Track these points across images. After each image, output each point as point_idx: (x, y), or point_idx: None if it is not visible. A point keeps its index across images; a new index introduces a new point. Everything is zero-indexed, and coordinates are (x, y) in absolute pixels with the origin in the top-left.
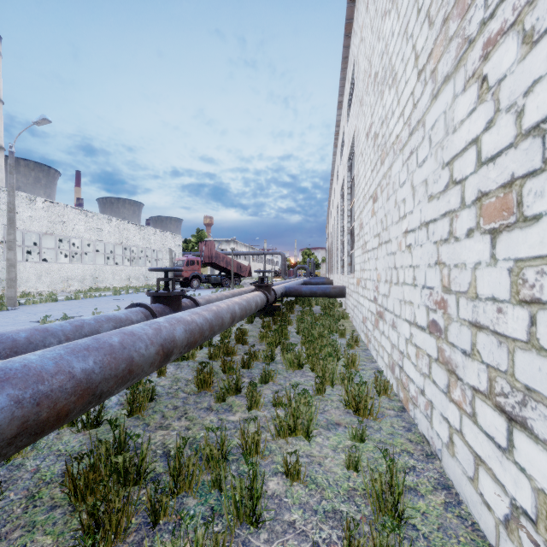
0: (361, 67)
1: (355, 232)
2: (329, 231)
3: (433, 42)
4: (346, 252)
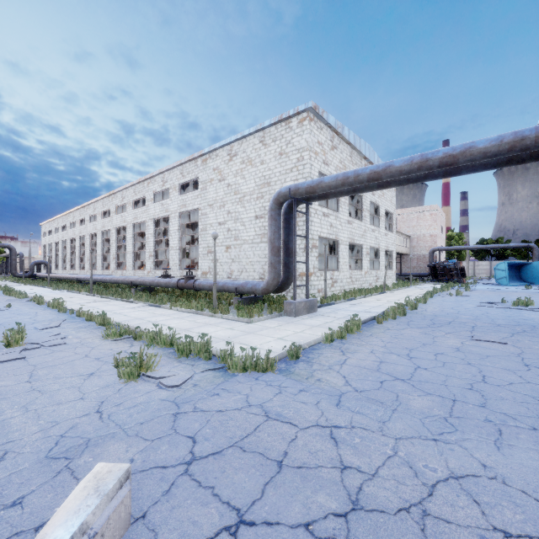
0: (210, 192)
1: (201, 253)
2: (77, 229)
3: (261, 233)
4: (177, 259)
